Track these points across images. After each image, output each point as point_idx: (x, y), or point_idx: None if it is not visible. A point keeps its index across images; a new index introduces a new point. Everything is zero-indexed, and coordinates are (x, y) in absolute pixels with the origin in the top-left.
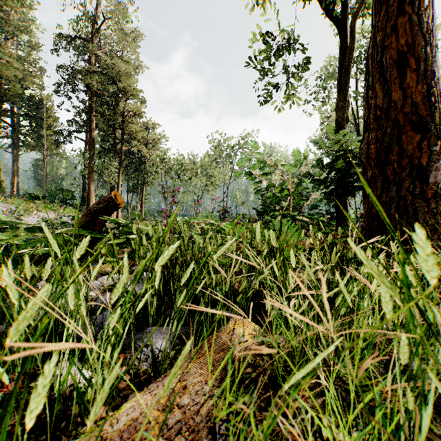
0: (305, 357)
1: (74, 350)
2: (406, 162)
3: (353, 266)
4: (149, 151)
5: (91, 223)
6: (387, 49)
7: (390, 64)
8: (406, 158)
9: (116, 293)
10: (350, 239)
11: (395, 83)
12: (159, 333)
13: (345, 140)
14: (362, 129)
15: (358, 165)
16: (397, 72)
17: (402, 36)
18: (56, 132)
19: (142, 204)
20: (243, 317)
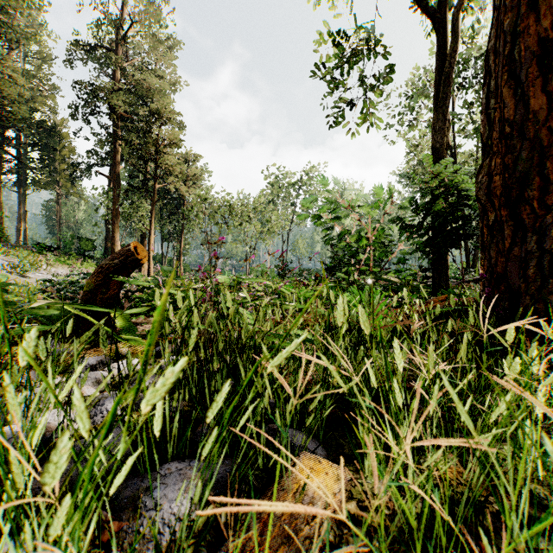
0: (433, 543)
1: (39, 509)
2: (551, 200)
3: (484, 358)
4: (188, 190)
5: (104, 285)
6: (521, 36)
7: (525, 58)
8: (552, 194)
9: (61, 470)
10: (481, 318)
11: (534, 85)
12: (180, 479)
13: (446, 173)
14: (459, 161)
15: (464, 206)
16: (536, 68)
17: (544, 17)
18: (73, 166)
19: (180, 257)
20: (317, 447)
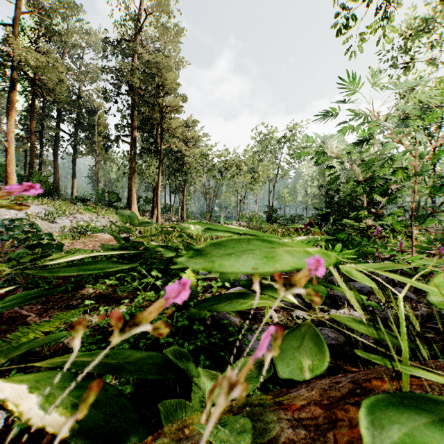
0: None
1: None
2: None
3: None
4: (190, 150)
5: None
6: None
7: None
8: None
9: None
10: None
11: None
12: None
13: None
14: None
15: None
16: None
17: None
18: (105, 138)
19: (183, 206)
20: None
